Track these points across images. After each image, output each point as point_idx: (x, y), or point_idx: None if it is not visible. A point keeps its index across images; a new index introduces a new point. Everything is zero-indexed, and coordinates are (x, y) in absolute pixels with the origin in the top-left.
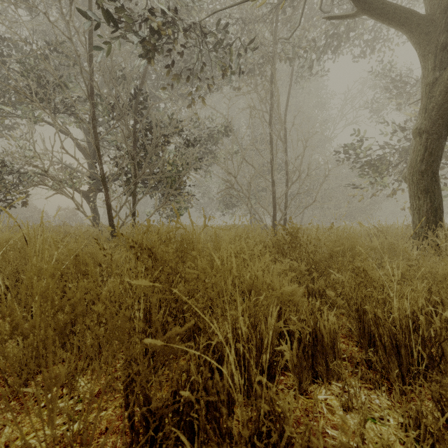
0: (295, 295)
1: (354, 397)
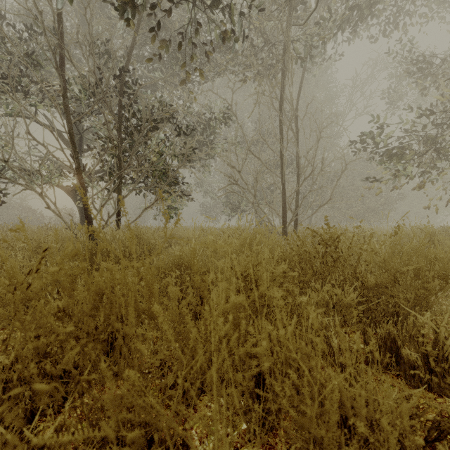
0: None
1: None
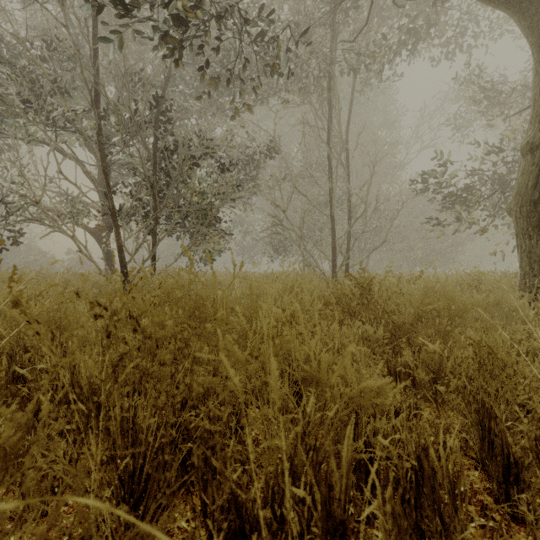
0: (383, 396)
1: None
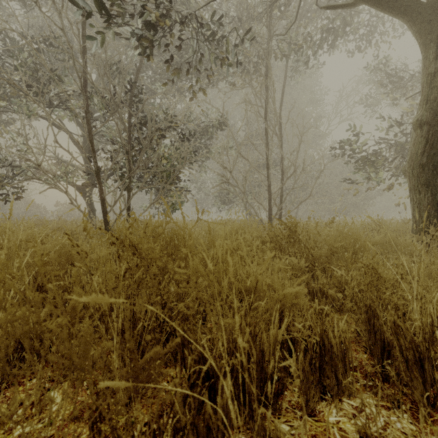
0: (299, 298)
1: (371, 419)
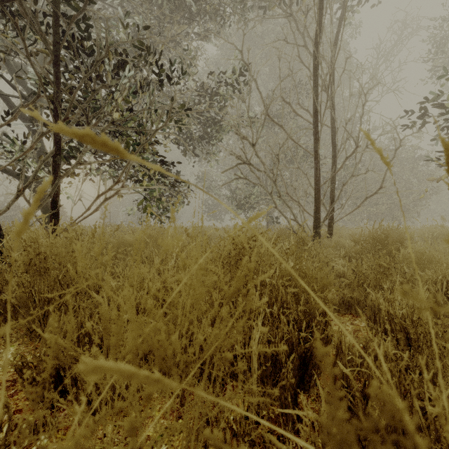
0: None
1: None
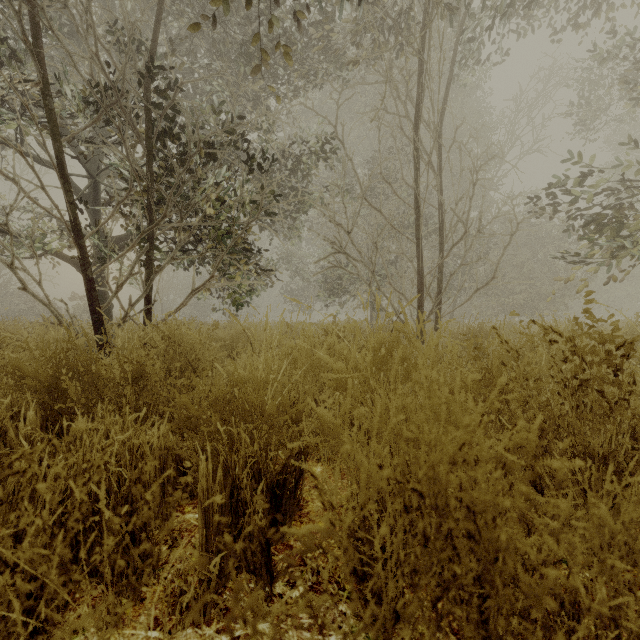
0: None
1: None
